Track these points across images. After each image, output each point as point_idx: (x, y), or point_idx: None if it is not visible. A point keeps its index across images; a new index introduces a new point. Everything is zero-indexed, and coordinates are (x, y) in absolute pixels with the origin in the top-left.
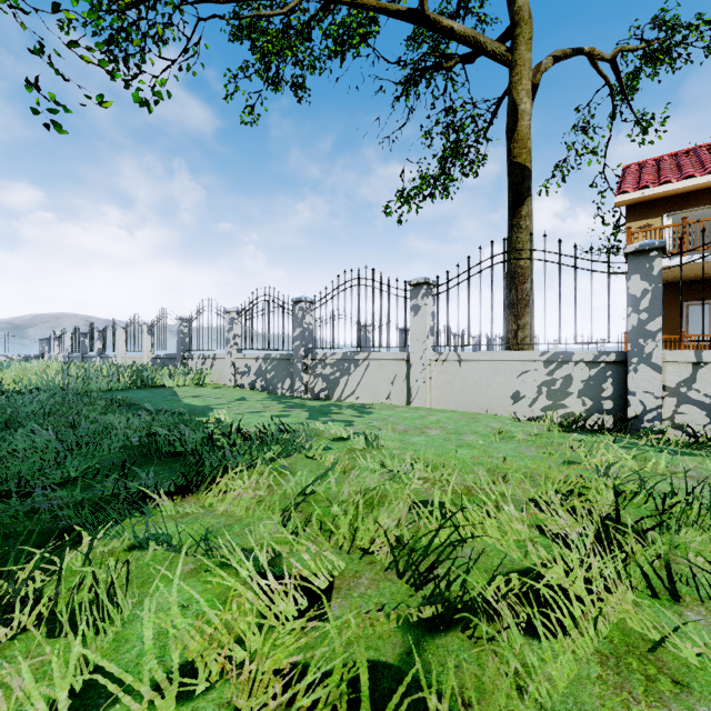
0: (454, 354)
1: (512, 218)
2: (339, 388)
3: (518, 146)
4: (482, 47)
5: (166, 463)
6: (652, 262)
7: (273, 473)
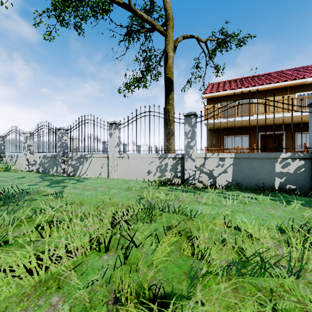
0: (126, 155)
1: (166, 99)
2: (79, 170)
3: (168, 70)
4: (154, 26)
5: None
6: (192, 119)
7: None
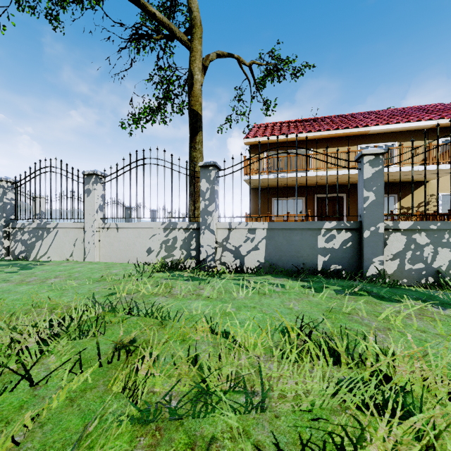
0: (114, 224)
1: (191, 142)
2: (35, 250)
3: (194, 99)
4: (174, 32)
5: None
6: (211, 173)
7: None
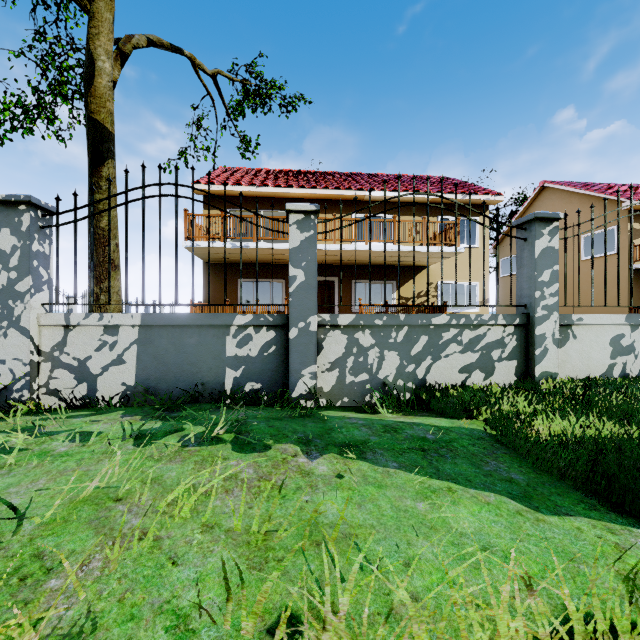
0: None
1: (92, 175)
2: None
3: (96, 102)
4: None
5: None
6: (22, 217)
7: None
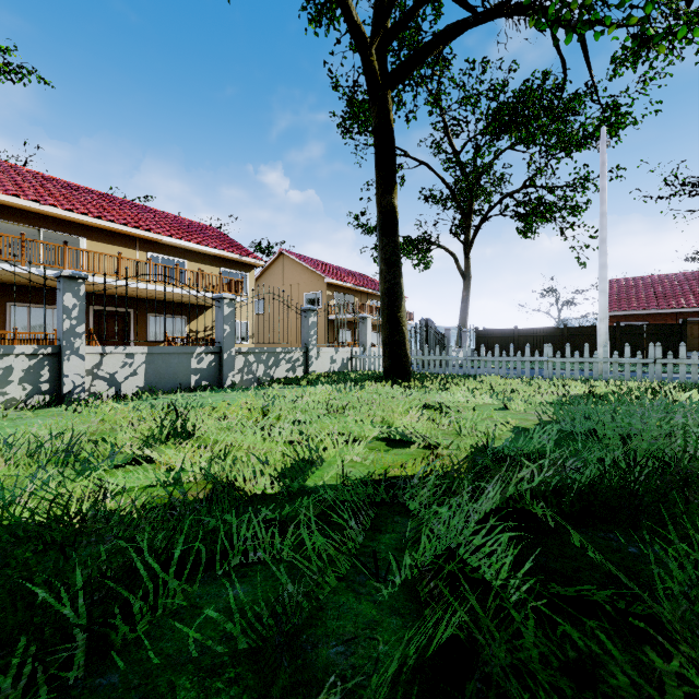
0: None
1: None
2: None
3: None
4: None
5: None
6: (80, 287)
7: None
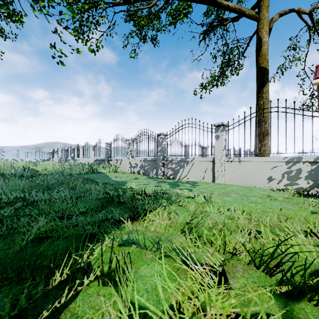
0: (237, 158)
1: (258, 93)
2: (179, 174)
3: (261, 58)
4: (243, 13)
5: (117, 206)
6: None
7: (173, 213)
